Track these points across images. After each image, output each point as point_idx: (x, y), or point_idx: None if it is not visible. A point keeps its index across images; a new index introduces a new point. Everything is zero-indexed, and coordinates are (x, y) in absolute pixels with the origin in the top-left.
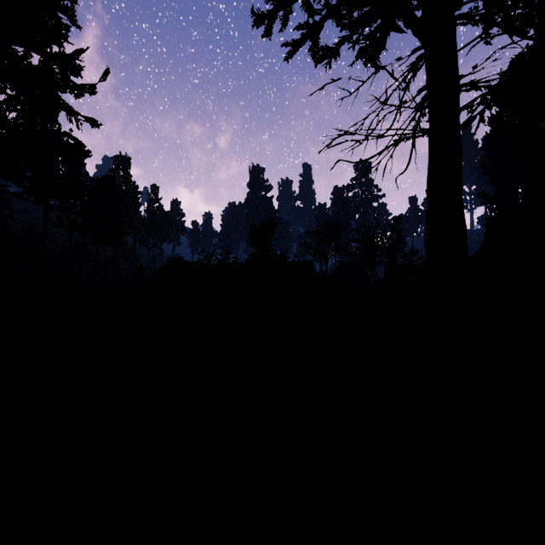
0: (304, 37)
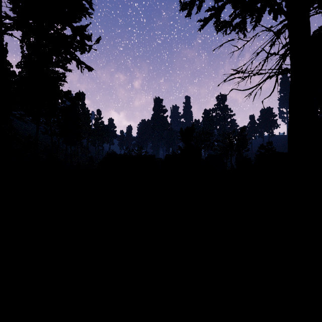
0: (211, 16)
